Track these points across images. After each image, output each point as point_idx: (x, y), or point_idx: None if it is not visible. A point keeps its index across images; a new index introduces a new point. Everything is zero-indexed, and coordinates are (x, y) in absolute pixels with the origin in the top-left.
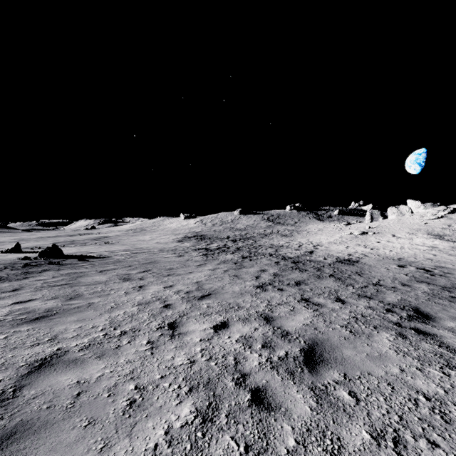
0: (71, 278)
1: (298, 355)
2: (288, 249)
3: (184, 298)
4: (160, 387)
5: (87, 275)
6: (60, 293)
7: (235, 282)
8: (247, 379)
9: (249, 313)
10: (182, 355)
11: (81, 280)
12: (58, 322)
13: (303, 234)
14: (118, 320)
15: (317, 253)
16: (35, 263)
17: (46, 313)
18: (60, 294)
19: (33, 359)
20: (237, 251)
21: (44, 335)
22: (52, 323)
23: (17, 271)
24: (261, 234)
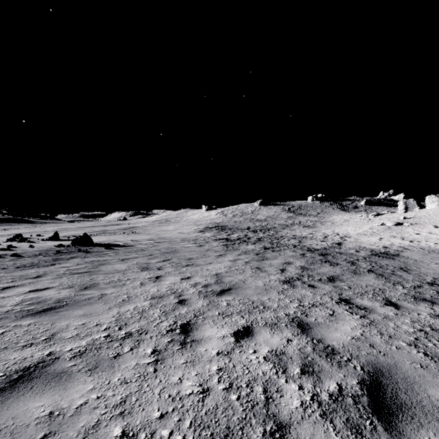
0: (93, 266)
1: (359, 392)
2: (313, 240)
3: (201, 293)
4: (156, 438)
5: (108, 263)
6: (77, 282)
7: (258, 275)
8: (287, 436)
9: (277, 315)
10: (192, 376)
11: (102, 268)
12: (63, 316)
13: (327, 225)
14: (126, 318)
15: (346, 245)
16: (66, 251)
17: (55, 305)
18: (77, 283)
19: (15, 367)
20: (258, 242)
21: (42, 333)
22: (56, 316)
23: (48, 258)
24: (282, 225)
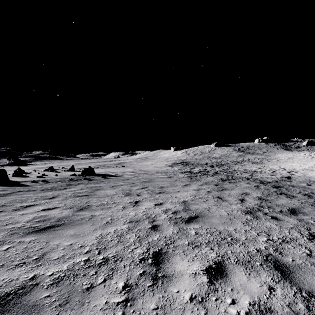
0: (91, 191)
1: None
2: (263, 174)
3: (171, 219)
4: None
5: (102, 189)
6: (77, 203)
7: (220, 204)
8: None
9: (247, 250)
10: None
11: (97, 192)
12: (57, 235)
13: (273, 161)
14: (106, 241)
15: (295, 178)
16: (77, 178)
17: (55, 223)
18: (77, 204)
19: None
20: (216, 175)
21: (36, 252)
22: (52, 235)
23: (64, 183)
24: (233, 162)
